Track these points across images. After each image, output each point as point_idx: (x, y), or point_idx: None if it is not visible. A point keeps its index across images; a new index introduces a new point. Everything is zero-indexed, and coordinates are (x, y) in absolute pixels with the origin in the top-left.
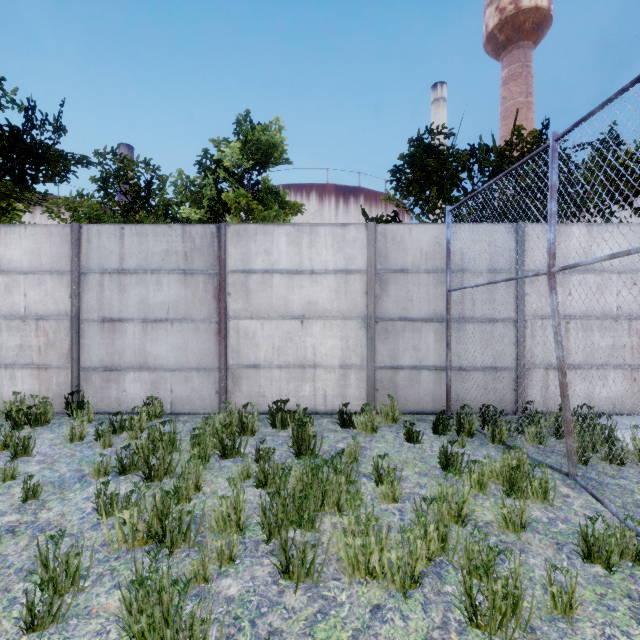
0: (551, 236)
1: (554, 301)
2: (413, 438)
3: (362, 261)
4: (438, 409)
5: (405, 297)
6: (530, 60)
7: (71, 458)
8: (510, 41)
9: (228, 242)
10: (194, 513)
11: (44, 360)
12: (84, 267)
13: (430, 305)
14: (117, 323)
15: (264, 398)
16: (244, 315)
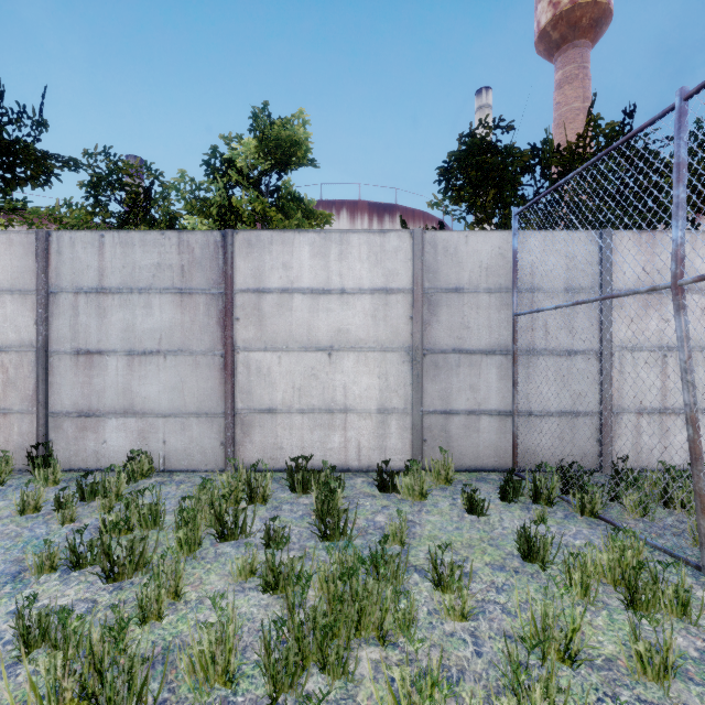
0: (678, 234)
1: (683, 325)
2: (476, 508)
3: (406, 278)
4: (502, 465)
5: (460, 323)
6: (587, 61)
7: (14, 540)
8: (565, 39)
9: (236, 253)
10: (165, 641)
11: (2, 403)
12: (53, 285)
13: (492, 333)
14: (95, 356)
15: (282, 451)
16: (256, 346)
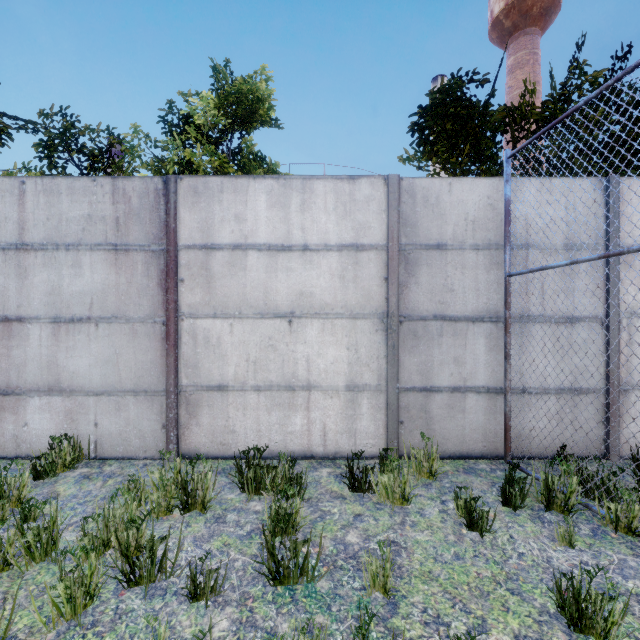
0: None
1: None
2: (477, 522)
3: (379, 232)
4: (491, 451)
5: (442, 285)
6: (537, 47)
7: None
8: (517, 27)
9: (180, 203)
10: None
11: None
12: None
13: (479, 297)
14: (14, 324)
15: (234, 435)
16: (204, 312)
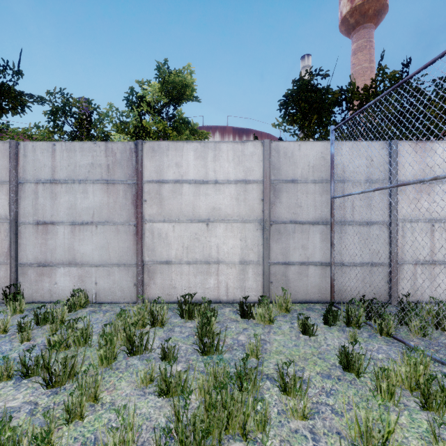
0: None
1: None
2: (308, 331)
3: (258, 173)
4: (323, 299)
5: (295, 203)
6: (372, 37)
7: None
8: (358, 23)
9: (144, 156)
10: (84, 437)
11: None
12: (21, 178)
13: (316, 210)
14: (49, 225)
15: (175, 289)
16: (158, 219)
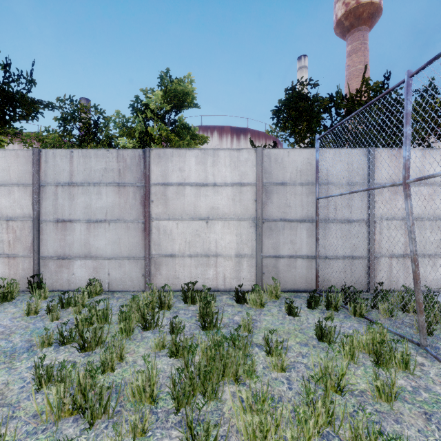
0: (406, 154)
1: (409, 206)
2: (293, 312)
3: (252, 176)
4: (309, 288)
5: (284, 203)
6: (366, 39)
7: (25, 330)
8: (353, 26)
9: (151, 162)
10: (116, 382)
11: (13, 251)
12: (43, 181)
13: (303, 209)
14: (68, 223)
15: (178, 279)
16: (163, 217)
